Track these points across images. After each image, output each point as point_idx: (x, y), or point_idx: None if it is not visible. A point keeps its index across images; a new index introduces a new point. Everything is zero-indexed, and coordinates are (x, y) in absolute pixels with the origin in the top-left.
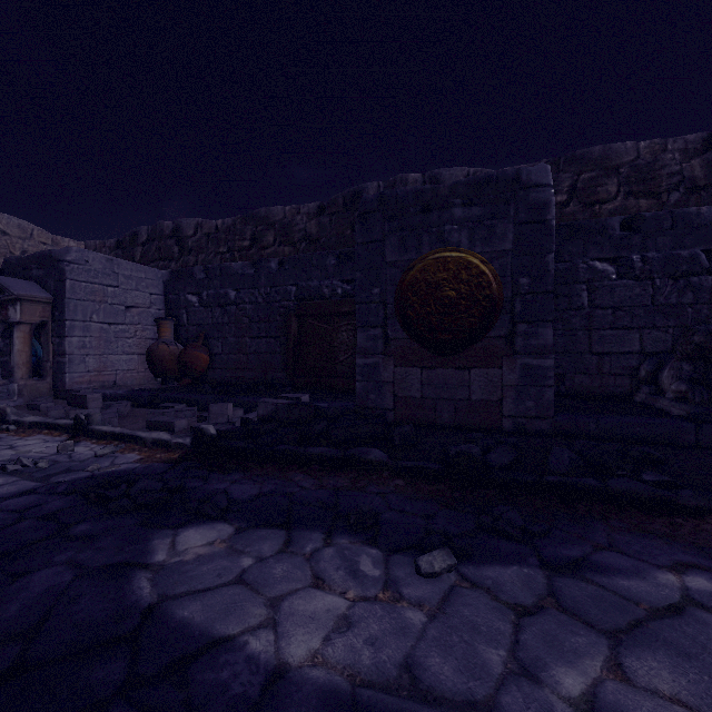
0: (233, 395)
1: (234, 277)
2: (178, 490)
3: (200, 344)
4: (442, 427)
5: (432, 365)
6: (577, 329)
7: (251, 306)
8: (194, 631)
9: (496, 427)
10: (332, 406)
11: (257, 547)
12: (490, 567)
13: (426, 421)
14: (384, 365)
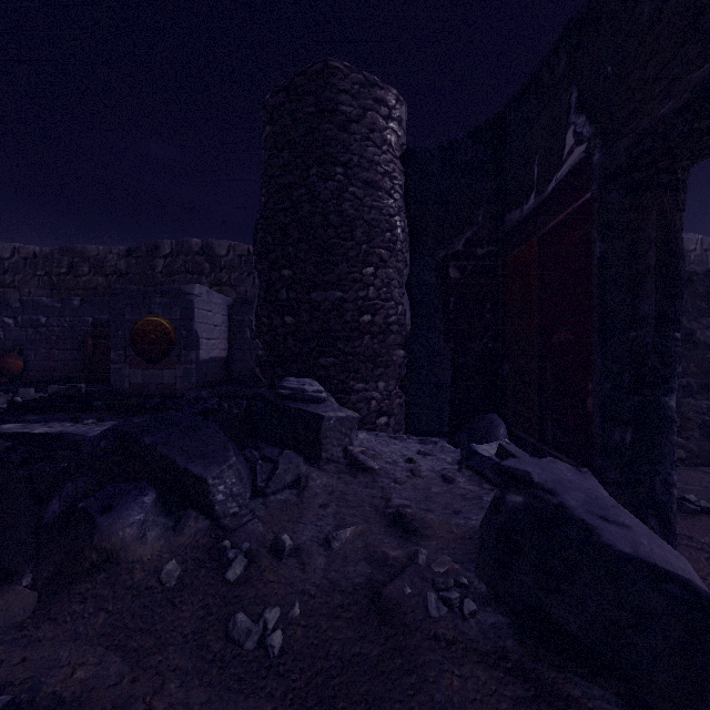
0: (39, 386)
1: (45, 308)
2: (1, 420)
3: (16, 354)
4: (152, 396)
5: (148, 368)
6: (247, 349)
7: (59, 329)
8: (8, 432)
9: (175, 395)
10: (98, 389)
11: (33, 425)
12: (106, 422)
13: (145, 394)
14: (125, 368)
